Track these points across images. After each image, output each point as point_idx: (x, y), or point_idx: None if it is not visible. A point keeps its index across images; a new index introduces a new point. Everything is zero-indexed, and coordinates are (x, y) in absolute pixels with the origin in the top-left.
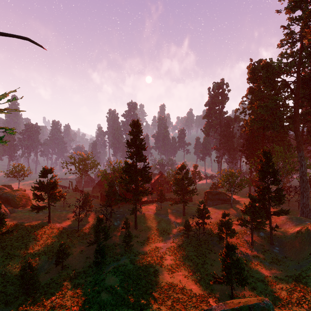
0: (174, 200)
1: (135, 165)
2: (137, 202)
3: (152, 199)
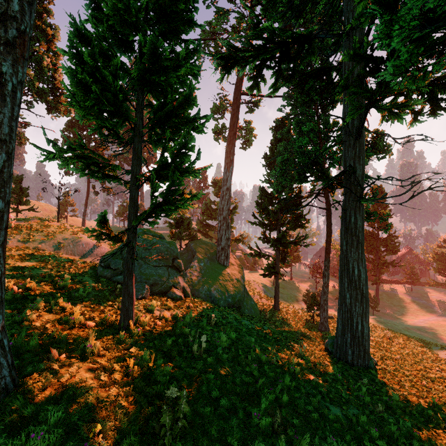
0: (434, 281)
1: (377, 234)
2: (379, 274)
3: (396, 280)
